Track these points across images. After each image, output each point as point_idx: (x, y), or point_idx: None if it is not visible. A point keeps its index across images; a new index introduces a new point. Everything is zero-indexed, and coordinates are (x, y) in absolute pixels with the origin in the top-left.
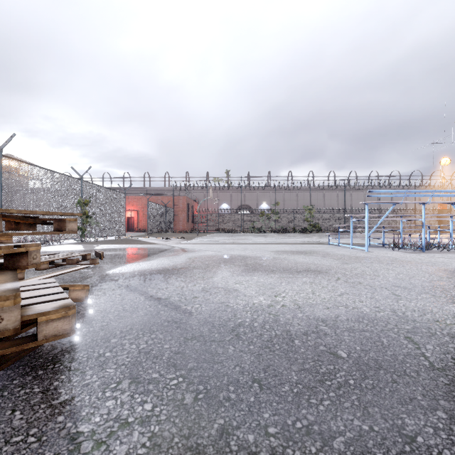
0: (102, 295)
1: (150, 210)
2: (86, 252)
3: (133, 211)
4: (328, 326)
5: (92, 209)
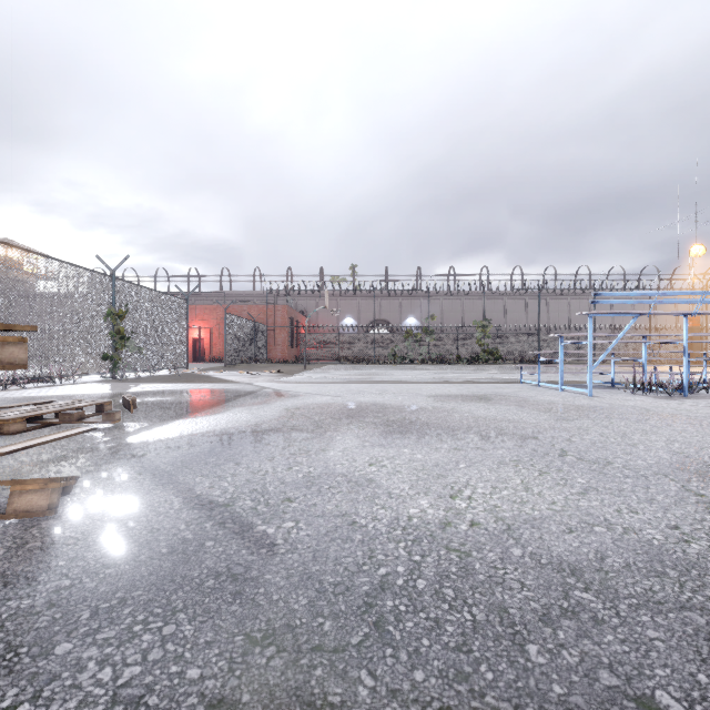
0: (96, 494)
1: (229, 328)
2: (110, 398)
3: (203, 329)
4: (592, 590)
5: (131, 325)
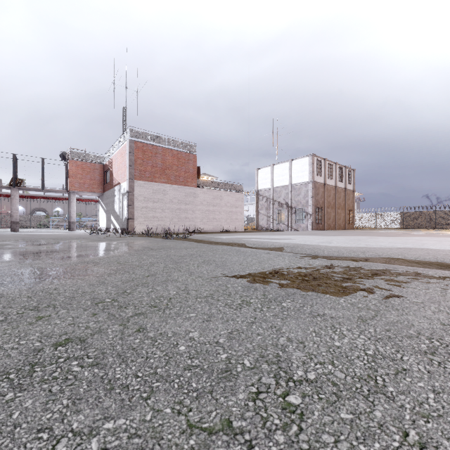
0: None
1: None
2: None
3: None
4: None
5: None
